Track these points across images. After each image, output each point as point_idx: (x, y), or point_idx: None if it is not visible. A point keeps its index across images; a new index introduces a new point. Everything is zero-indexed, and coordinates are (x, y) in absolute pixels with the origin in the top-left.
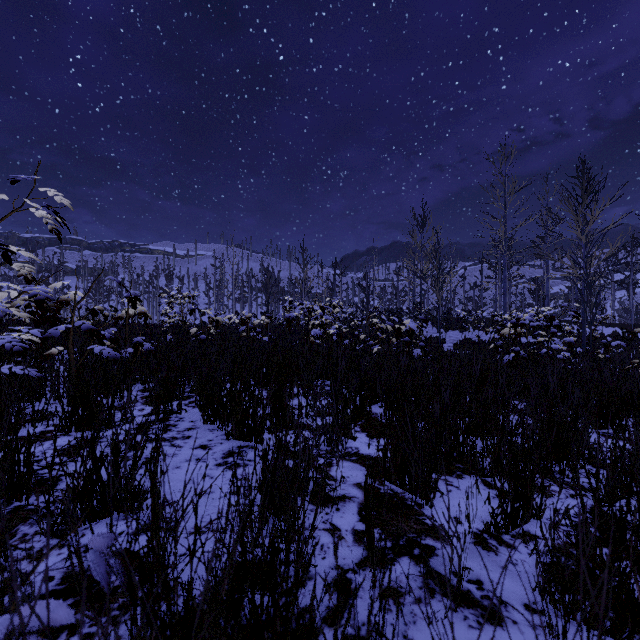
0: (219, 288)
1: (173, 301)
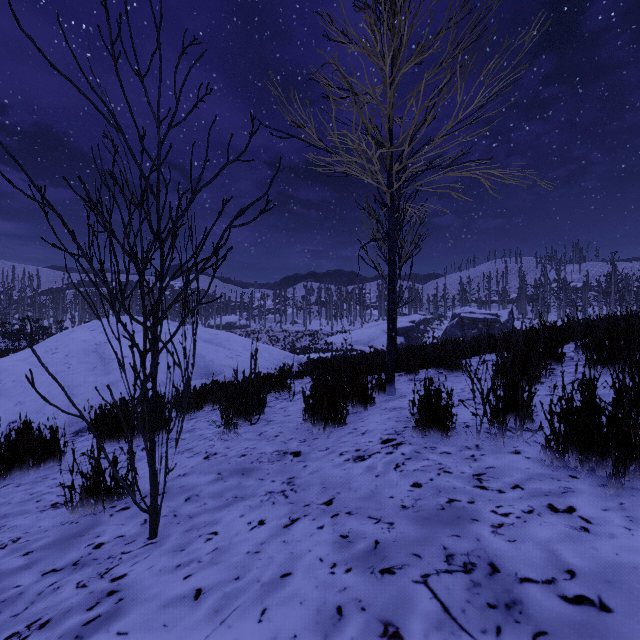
0: None
1: None
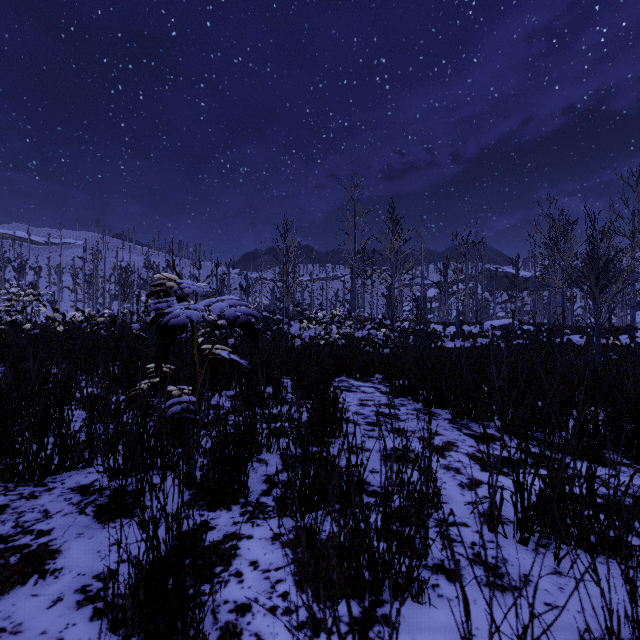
0: (89, 283)
1: (15, 298)
